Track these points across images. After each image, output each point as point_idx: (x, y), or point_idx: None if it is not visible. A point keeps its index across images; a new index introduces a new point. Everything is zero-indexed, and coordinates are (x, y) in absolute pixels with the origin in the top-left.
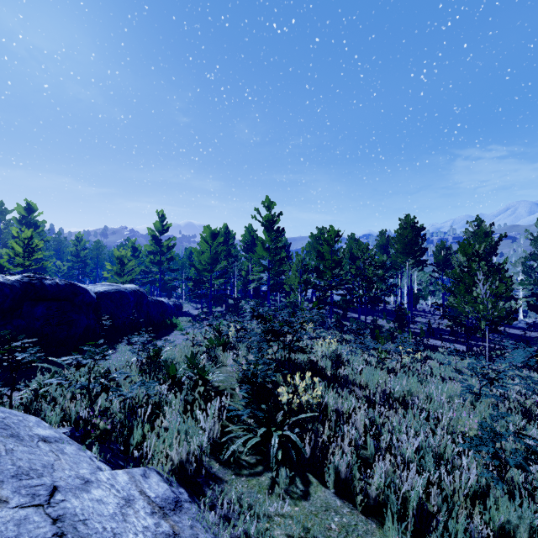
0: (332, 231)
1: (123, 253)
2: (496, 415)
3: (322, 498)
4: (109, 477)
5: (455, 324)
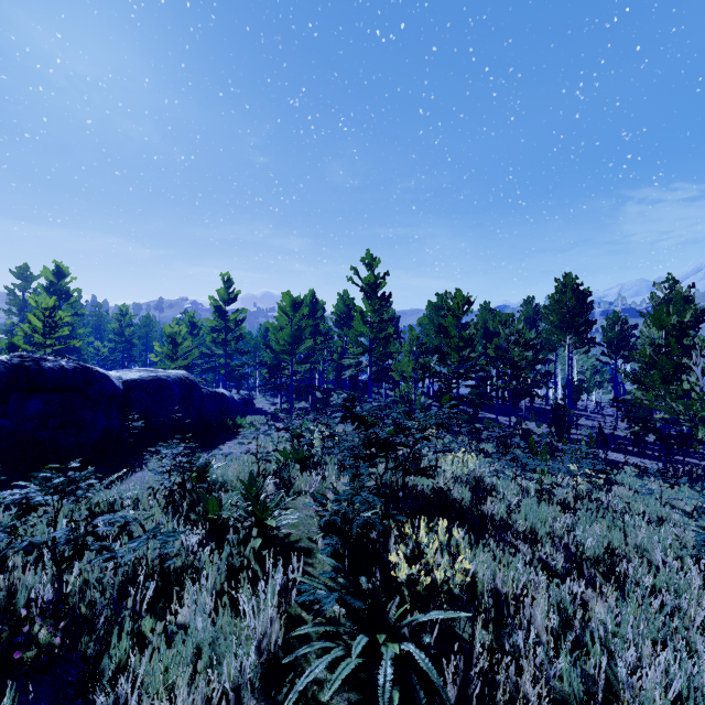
0: (459, 297)
1: (176, 329)
2: None
3: None
4: None
5: (644, 429)
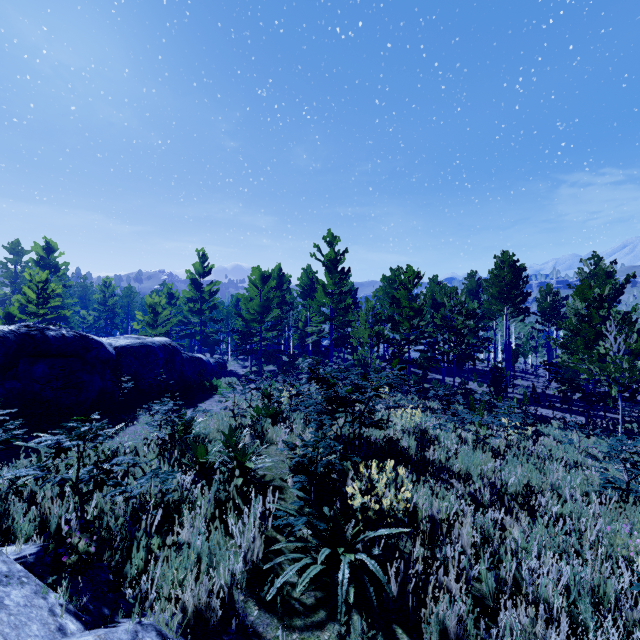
0: (410, 272)
1: (156, 300)
2: None
3: None
4: None
5: (570, 388)
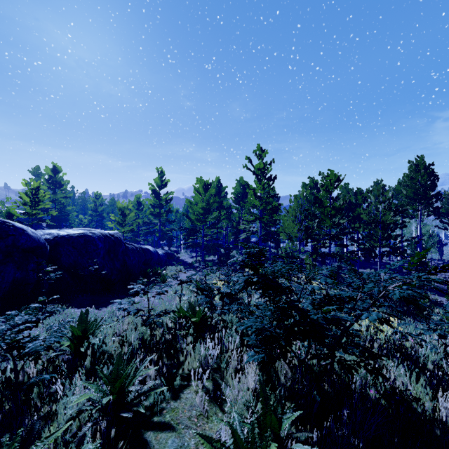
0: (332, 175)
1: (125, 205)
2: None
3: None
4: None
5: None
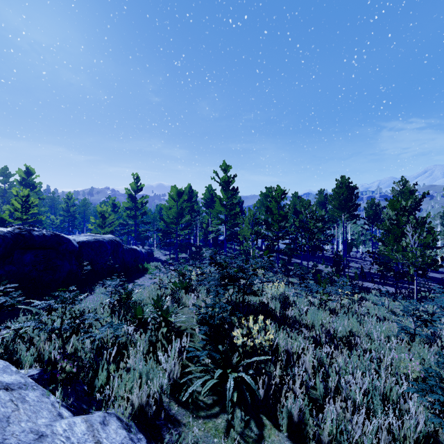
0: (279, 190)
1: (104, 209)
2: (443, 362)
3: (276, 442)
4: (66, 428)
5: (385, 269)
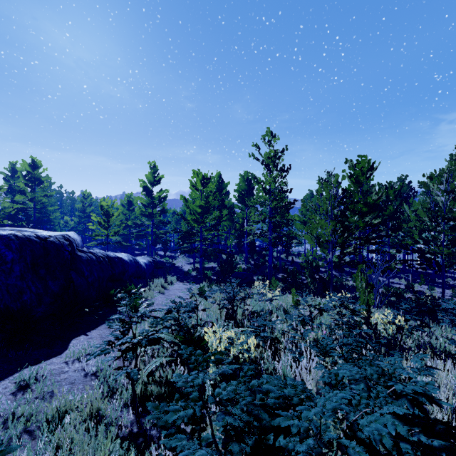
0: (364, 162)
1: (109, 203)
2: None
3: None
4: None
5: None
